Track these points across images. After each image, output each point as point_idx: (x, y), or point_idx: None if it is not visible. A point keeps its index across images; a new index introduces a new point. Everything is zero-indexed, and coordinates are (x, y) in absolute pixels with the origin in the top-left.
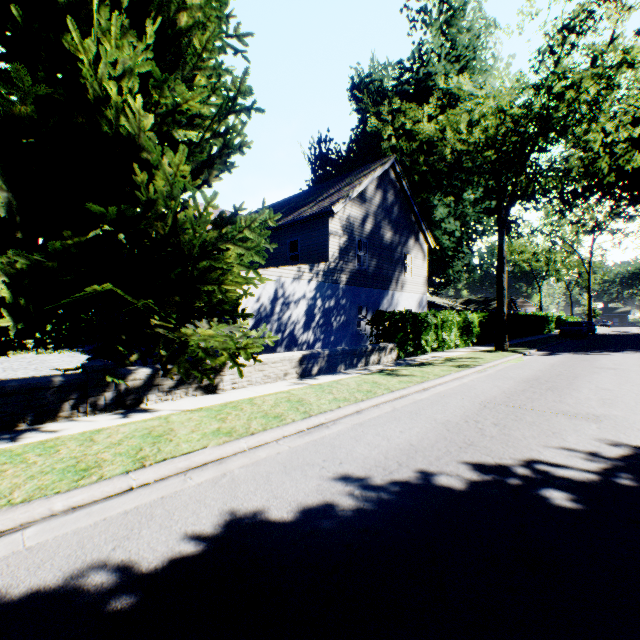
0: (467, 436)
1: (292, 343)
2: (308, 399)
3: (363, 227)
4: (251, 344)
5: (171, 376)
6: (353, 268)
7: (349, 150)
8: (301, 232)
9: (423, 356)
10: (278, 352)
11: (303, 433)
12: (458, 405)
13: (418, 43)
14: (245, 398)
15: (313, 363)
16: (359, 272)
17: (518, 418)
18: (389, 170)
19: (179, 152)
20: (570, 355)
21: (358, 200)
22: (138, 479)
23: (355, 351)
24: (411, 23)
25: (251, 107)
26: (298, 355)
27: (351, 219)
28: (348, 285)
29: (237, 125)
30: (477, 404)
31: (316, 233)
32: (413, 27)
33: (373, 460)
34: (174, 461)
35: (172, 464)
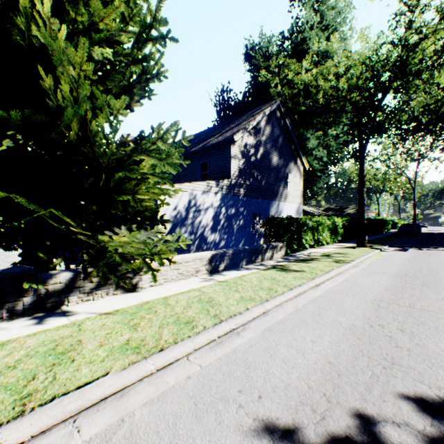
0: (382, 348)
1: (202, 242)
2: (217, 298)
3: (256, 152)
4: (166, 248)
5: (90, 279)
6: (249, 184)
7: (244, 98)
8: (209, 156)
9: (304, 252)
10: (191, 249)
11: (214, 343)
12: (353, 304)
13: (296, 17)
14: (160, 297)
15: (220, 261)
16: (253, 187)
17: (418, 321)
18: (275, 110)
19: (80, 47)
20: (416, 250)
21: (253, 132)
22: (5, 441)
23: (253, 250)
24: (291, 2)
25: (166, 35)
26: (208, 255)
27: (247, 146)
28: (245, 197)
29: (154, 52)
30: (370, 303)
31: (221, 157)
32: (292, 5)
33: (296, 391)
34: (63, 402)
35: (58, 409)
